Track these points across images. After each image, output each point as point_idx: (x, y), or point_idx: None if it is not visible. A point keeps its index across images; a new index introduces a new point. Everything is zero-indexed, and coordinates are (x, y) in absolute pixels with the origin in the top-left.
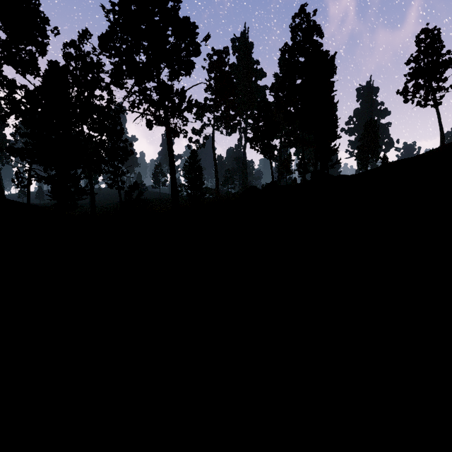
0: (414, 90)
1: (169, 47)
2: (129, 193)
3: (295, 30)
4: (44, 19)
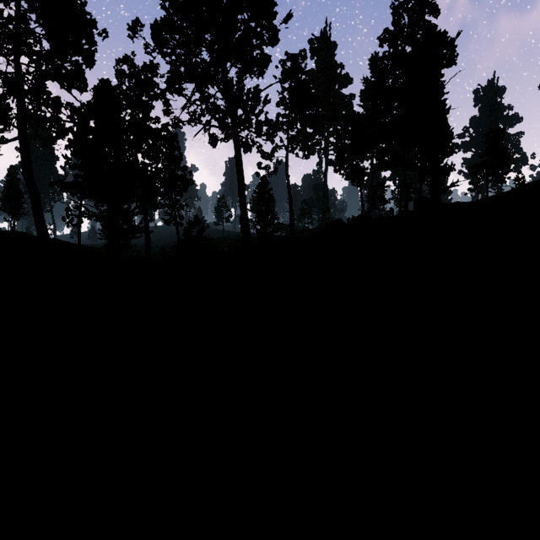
0: None
1: (239, 35)
2: (188, 229)
3: (398, 10)
4: (91, 21)
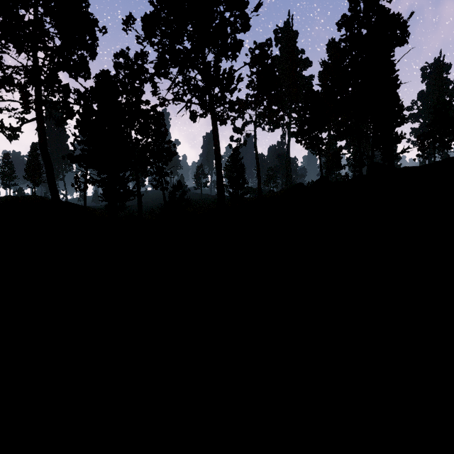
0: None
1: (216, 23)
2: (173, 192)
3: None
4: (94, 21)
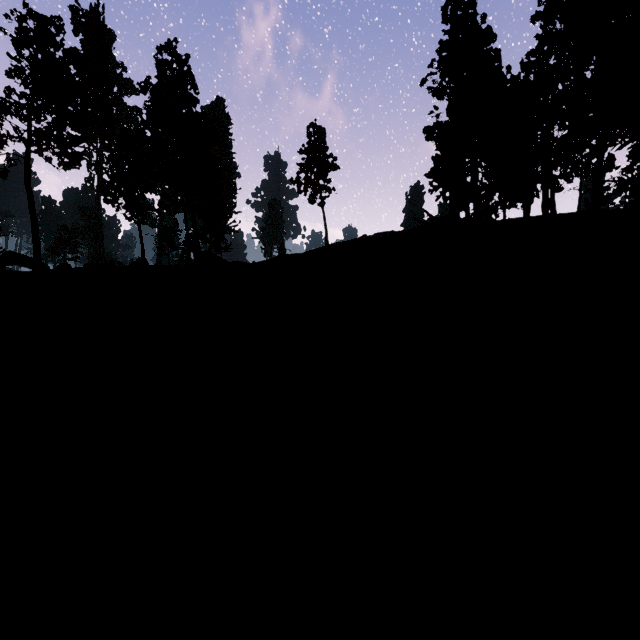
0: (306, 183)
1: None
2: None
3: (163, 65)
4: None
